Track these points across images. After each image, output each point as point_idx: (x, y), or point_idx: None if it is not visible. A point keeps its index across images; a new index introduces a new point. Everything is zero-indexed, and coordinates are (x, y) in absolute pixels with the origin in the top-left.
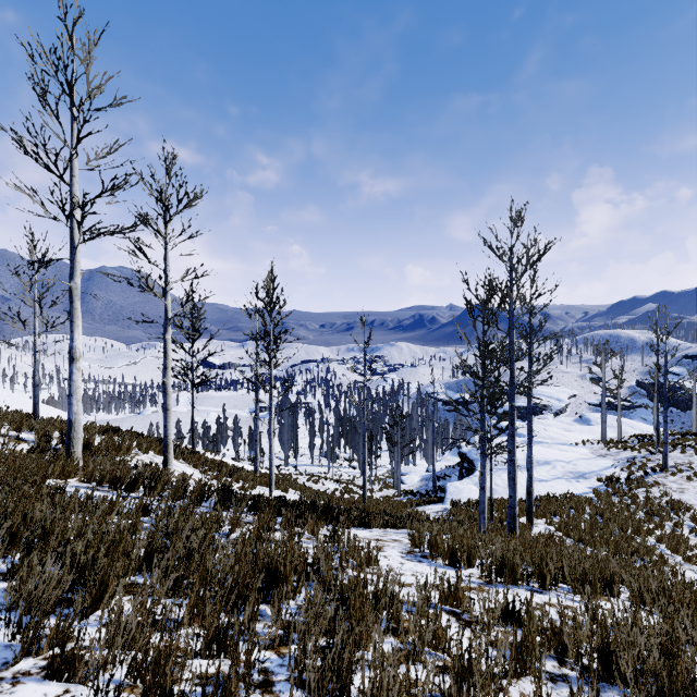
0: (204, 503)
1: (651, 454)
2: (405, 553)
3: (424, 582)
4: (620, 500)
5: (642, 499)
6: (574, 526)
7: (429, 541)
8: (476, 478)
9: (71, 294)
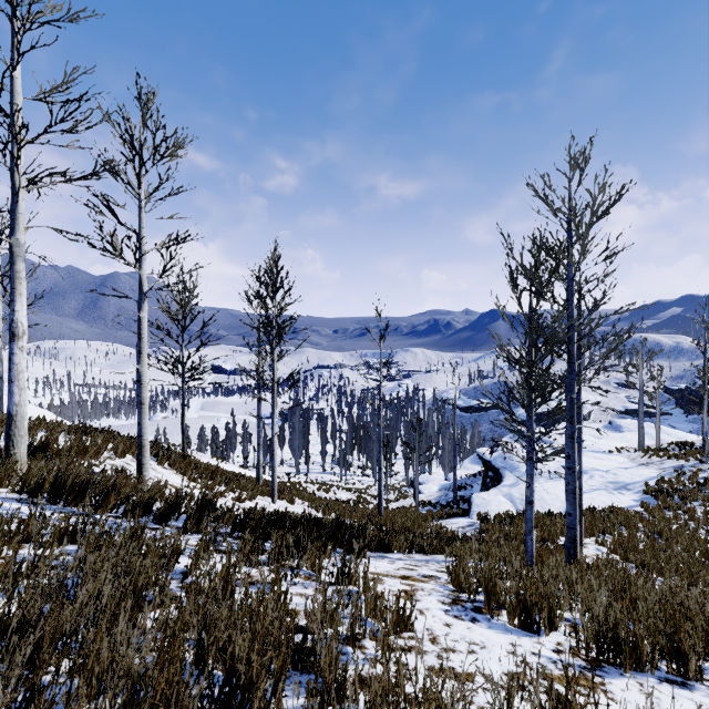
0: (174, 521)
1: (701, 463)
2: (449, 604)
3: (506, 689)
4: (675, 515)
5: (699, 514)
6: (632, 547)
7: (484, 586)
8: (505, 489)
9: (11, 253)
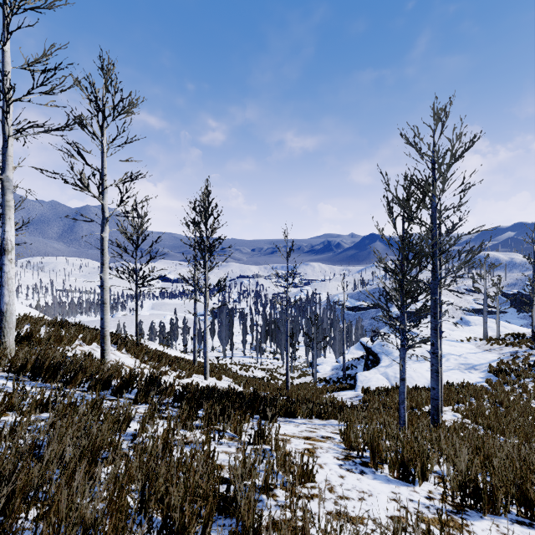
0: (128, 394)
1: (531, 349)
2: (342, 460)
3: (392, 532)
4: (512, 389)
5: (530, 388)
6: (480, 414)
7: (370, 446)
8: (382, 369)
9: (2, 187)
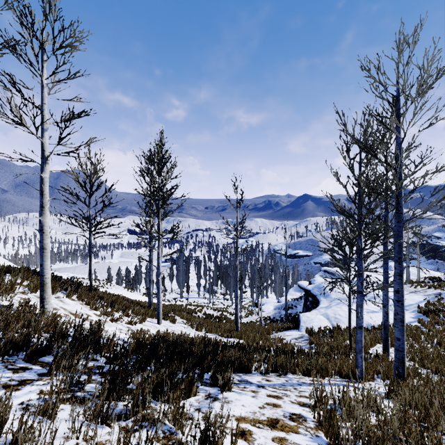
0: (50, 356)
1: None
2: None
3: None
4: (444, 329)
5: None
6: (425, 356)
7: None
8: (322, 310)
9: None
